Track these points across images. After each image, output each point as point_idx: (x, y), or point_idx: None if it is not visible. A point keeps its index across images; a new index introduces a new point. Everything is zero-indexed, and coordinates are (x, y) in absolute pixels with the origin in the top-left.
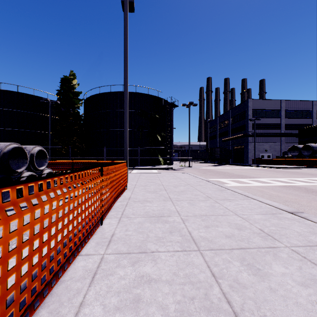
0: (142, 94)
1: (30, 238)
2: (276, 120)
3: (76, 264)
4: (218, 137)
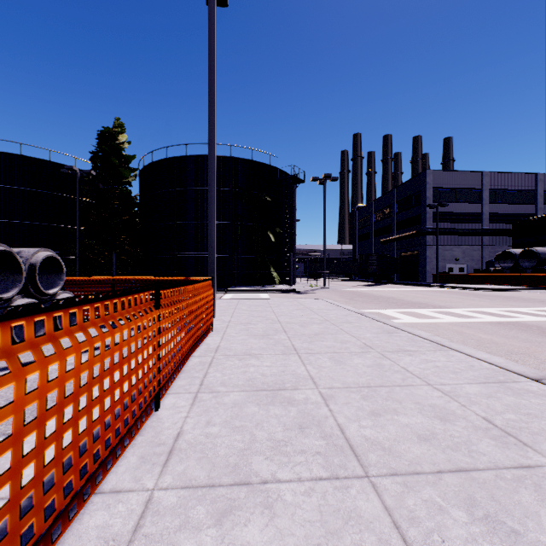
0: (242, 161)
1: None
2: (473, 207)
3: (84, 521)
4: (374, 237)
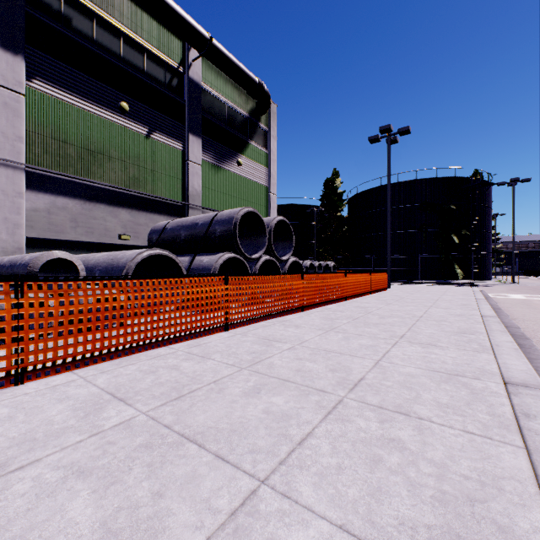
0: (426, 180)
1: (358, 282)
2: None
3: (363, 296)
4: None
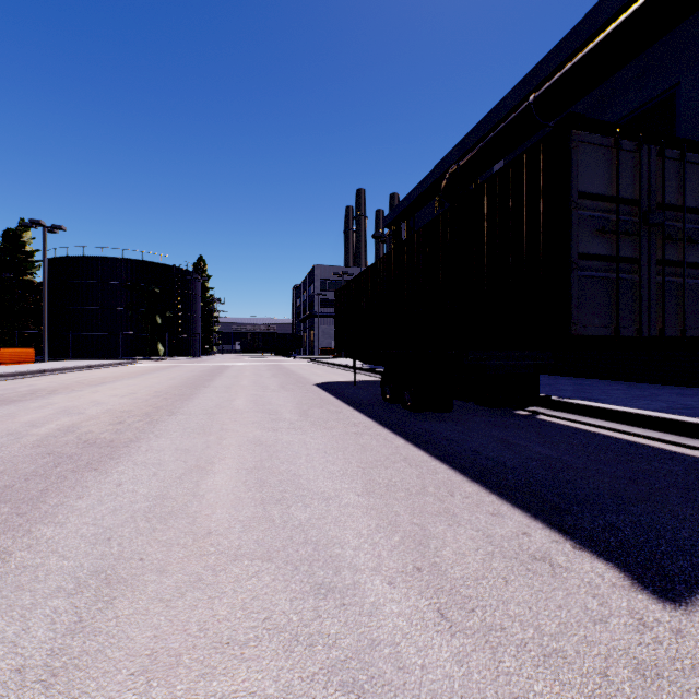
0: (133, 261)
1: None
2: None
3: None
4: None
